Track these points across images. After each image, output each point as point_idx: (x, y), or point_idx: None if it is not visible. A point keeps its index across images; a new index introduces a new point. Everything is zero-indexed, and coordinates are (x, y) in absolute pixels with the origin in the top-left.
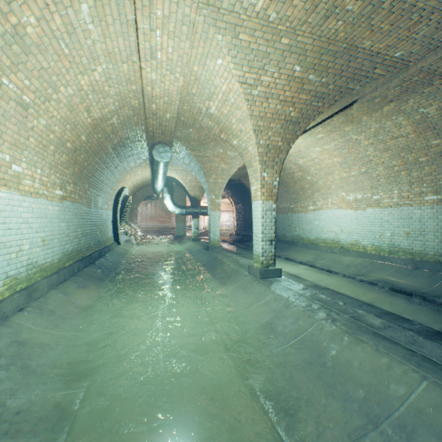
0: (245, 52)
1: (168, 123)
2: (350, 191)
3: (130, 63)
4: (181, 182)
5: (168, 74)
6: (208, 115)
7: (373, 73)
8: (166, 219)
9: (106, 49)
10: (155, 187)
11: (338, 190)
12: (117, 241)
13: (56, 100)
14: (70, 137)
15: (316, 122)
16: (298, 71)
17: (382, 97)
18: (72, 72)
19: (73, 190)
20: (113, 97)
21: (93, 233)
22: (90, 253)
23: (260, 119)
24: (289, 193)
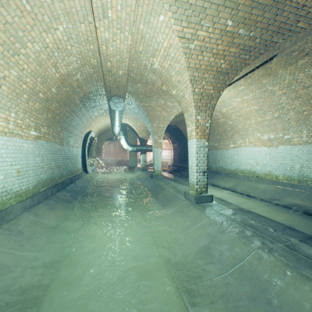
0: (184, 7)
1: (121, 79)
2: (264, 132)
3: (87, 23)
4: (132, 127)
5: (119, 32)
6: (152, 70)
7: (296, 26)
8: (122, 154)
9: (64, 8)
10: (114, 131)
11: (254, 131)
12: (85, 170)
13: (24, 54)
14: (41, 89)
15: (239, 76)
16: (229, 25)
17: (300, 51)
18: (36, 30)
19: (47, 131)
20: (75, 55)
21: (65, 165)
22: (62, 180)
23: (196, 70)
24: (214, 135)
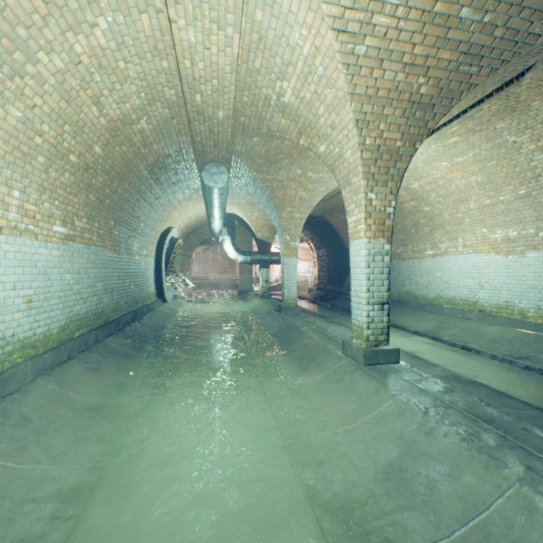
0: None
1: (222, 127)
2: (497, 226)
3: (153, 12)
4: (245, 220)
5: (214, 29)
6: (281, 108)
7: None
8: (228, 269)
9: None
10: (212, 227)
11: (474, 225)
12: (161, 298)
13: (34, 76)
14: (73, 146)
15: (450, 116)
16: (441, 1)
17: None
18: (53, 25)
19: (87, 227)
20: (135, 81)
21: (124, 288)
22: (118, 316)
23: (367, 100)
24: (394, 233)
